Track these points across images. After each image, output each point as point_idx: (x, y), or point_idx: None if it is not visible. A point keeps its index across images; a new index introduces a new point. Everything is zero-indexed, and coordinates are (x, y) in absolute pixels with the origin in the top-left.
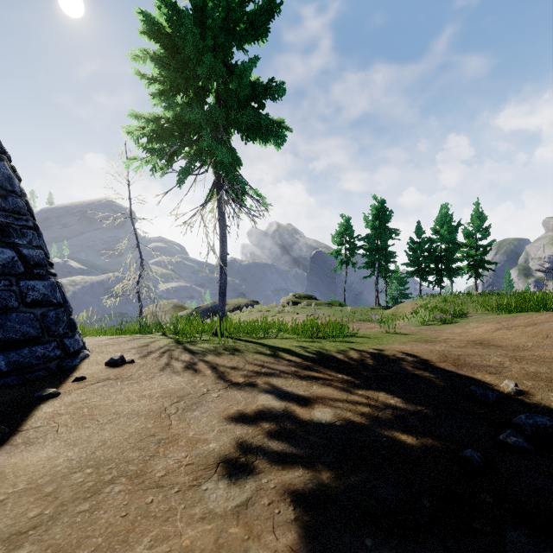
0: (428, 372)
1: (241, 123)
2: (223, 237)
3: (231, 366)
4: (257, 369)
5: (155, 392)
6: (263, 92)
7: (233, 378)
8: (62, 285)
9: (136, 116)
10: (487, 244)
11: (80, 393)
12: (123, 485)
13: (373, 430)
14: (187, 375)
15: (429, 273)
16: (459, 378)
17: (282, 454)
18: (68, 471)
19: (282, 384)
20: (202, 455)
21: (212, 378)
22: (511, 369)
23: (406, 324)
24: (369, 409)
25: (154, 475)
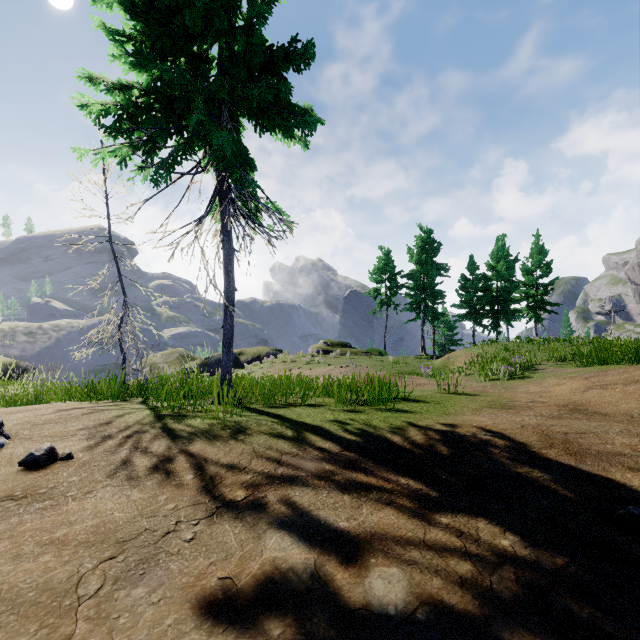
0: (537, 470)
1: (252, 104)
2: (228, 265)
3: (228, 464)
4: (269, 468)
5: (79, 531)
6: (284, 59)
7: (228, 489)
8: None
9: (90, 77)
10: (549, 282)
11: None
12: None
13: (497, 637)
14: (150, 485)
15: (484, 316)
16: (589, 480)
17: None
18: None
19: (309, 502)
20: None
21: (192, 492)
22: None
23: (464, 379)
24: (470, 565)
25: None
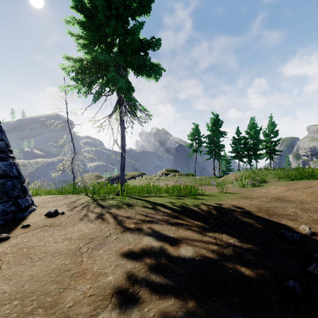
0: (251, 219)
1: (134, 64)
2: (123, 134)
3: (126, 216)
4: (143, 218)
5: (75, 235)
6: (147, 45)
7: (127, 224)
8: (18, 164)
9: (67, 57)
10: (277, 140)
11: (24, 237)
12: (39, 315)
13: (221, 264)
14: (97, 222)
15: (244, 157)
16: (271, 223)
17: (159, 285)
18: (0, 303)
19: (159, 228)
20: (102, 287)
21: (114, 225)
22: (302, 217)
23: (232, 187)
24: (217, 247)
25: (64, 306)
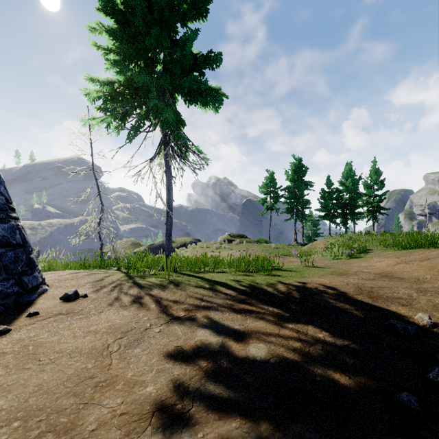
0: (348, 305)
1: (184, 89)
2: (169, 186)
3: (173, 300)
4: (196, 302)
5: (101, 328)
6: (203, 62)
7: (175, 311)
8: (23, 227)
9: (92, 79)
10: (382, 193)
11: (30, 329)
12: None
13: (307, 368)
14: (133, 309)
15: (336, 217)
16: (376, 310)
17: (219, 399)
18: None
19: (219, 317)
20: (138, 402)
21: (156, 312)
22: (419, 301)
23: (320, 258)
24: (300, 344)
25: (84, 429)
